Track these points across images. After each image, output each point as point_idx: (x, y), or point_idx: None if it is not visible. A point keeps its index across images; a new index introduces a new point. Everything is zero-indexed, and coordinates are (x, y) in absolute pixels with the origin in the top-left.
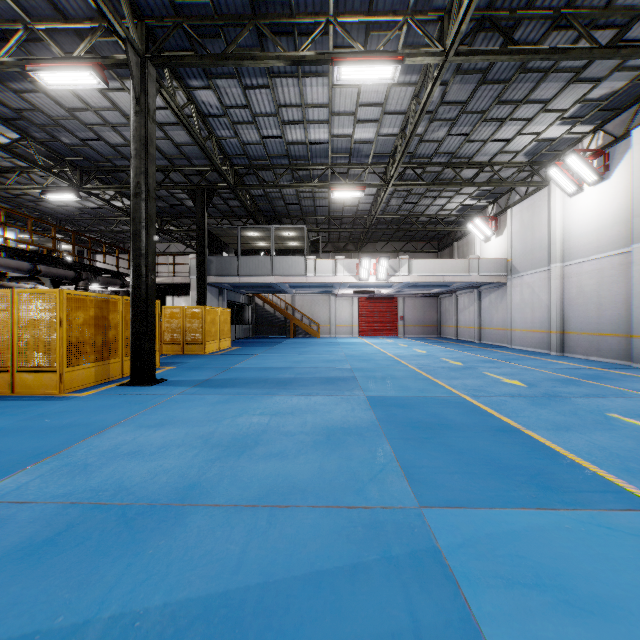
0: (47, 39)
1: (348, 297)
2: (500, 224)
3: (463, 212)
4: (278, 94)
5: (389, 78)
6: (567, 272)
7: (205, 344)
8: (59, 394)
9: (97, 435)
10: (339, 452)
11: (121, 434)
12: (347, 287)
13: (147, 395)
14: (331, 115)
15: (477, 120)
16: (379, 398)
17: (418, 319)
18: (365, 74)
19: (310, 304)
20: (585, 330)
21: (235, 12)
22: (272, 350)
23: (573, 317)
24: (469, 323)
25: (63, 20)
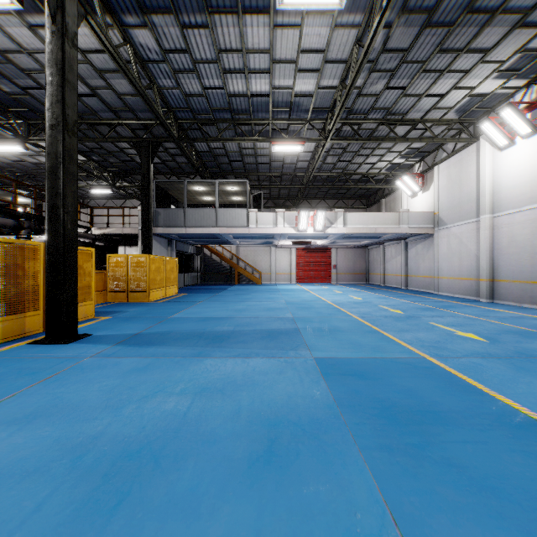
0: None
1: (287, 248)
2: (427, 180)
3: (391, 170)
4: (218, 36)
5: (336, 3)
6: (497, 223)
7: (149, 292)
8: None
9: None
10: (289, 491)
11: None
12: (286, 238)
13: (52, 358)
14: (272, 63)
15: (416, 72)
16: (330, 361)
17: (349, 268)
18: None
19: (253, 254)
20: (517, 278)
21: None
22: (216, 297)
23: (503, 266)
24: (396, 271)
25: None
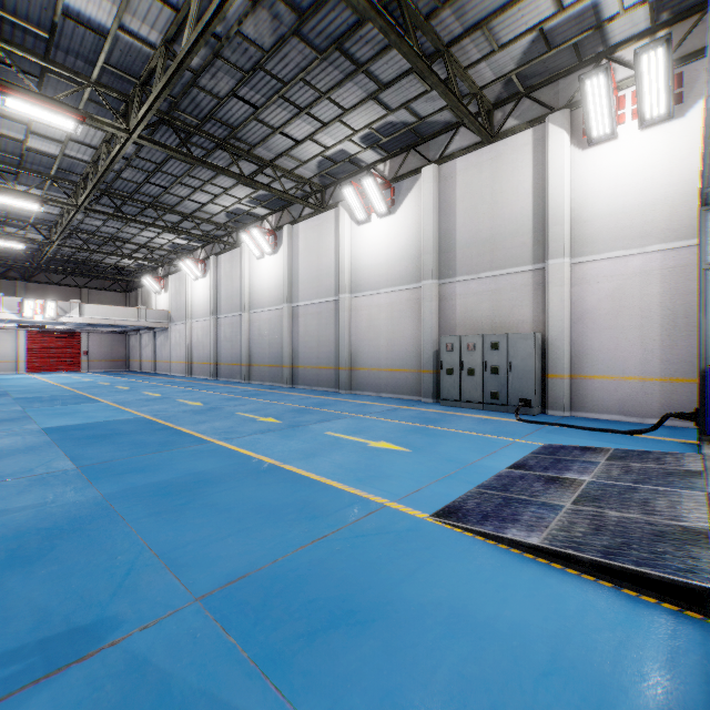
0: None
1: (12, 329)
2: (167, 284)
3: (141, 267)
4: None
5: (37, 208)
6: (194, 326)
7: None
8: None
9: None
10: None
11: None
12: (9, 322)
13: None
14: None
15: (124, 224)
16: (24, 398)
17: (105, 354)
18: (17, 202)
19: None
20: (199, 361)
21: None
22: None
23: (196, 353)
24: (149, 358)
25: None
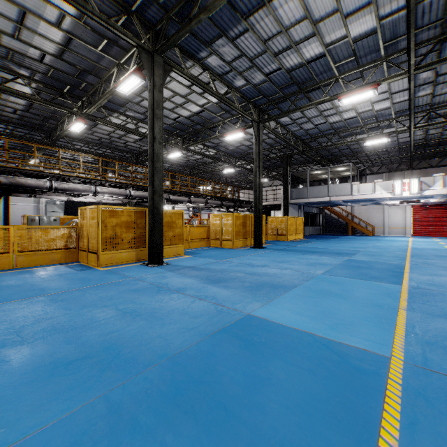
0: (228, 122)
1: (401, 205)
2: None
3: None
4: (319, 108)
5: (372, 95)
6: None
7: (287, 236)
8: (232, 248)
9: (244, 256)
10: (311, 266)
11: (250, 257)
12: (390, 200)
13: (258, 251)
14: (353, 106)
15: None
16: (353, 260)
17: None
18: (357, 98)
19: (366, 212)
20: None
21: (292, 91)
22: (326, 241)
23: None
24: None
25: (233, 116)
